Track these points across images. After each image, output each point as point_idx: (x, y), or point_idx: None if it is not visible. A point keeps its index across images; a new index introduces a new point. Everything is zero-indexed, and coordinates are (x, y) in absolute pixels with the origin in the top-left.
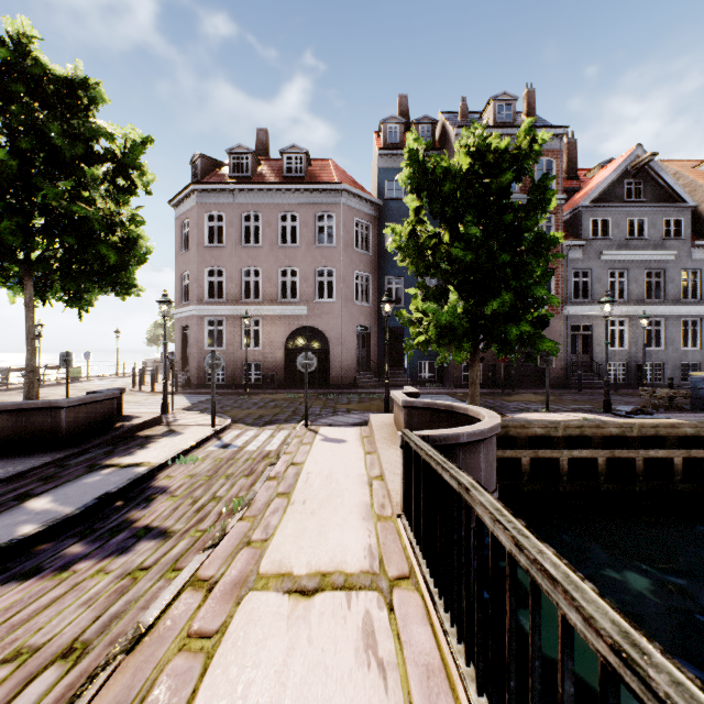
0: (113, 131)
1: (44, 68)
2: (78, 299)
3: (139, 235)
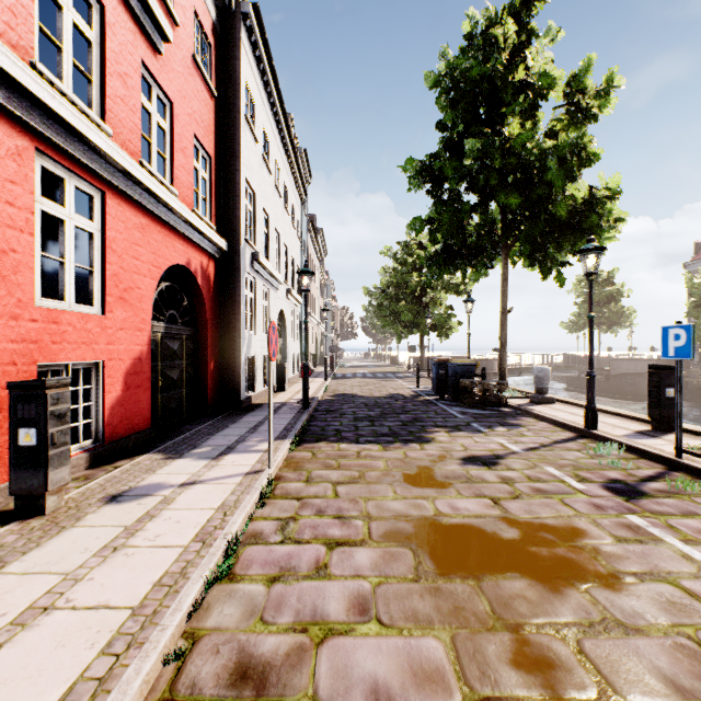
0: (611, 289)
1: (599, 274)
2: (613, 331)
3: (628, 310)
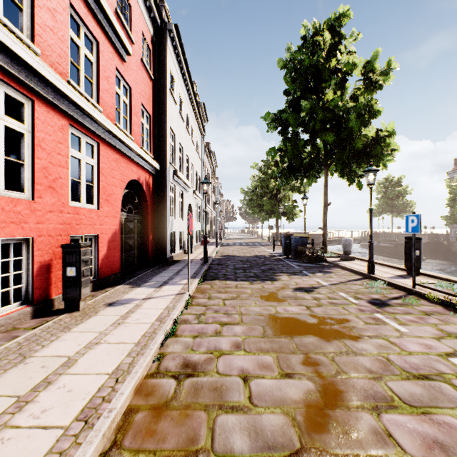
0: (399, 189)
1: (392, 179)
2: (401, 216)
3: (410, 202)
